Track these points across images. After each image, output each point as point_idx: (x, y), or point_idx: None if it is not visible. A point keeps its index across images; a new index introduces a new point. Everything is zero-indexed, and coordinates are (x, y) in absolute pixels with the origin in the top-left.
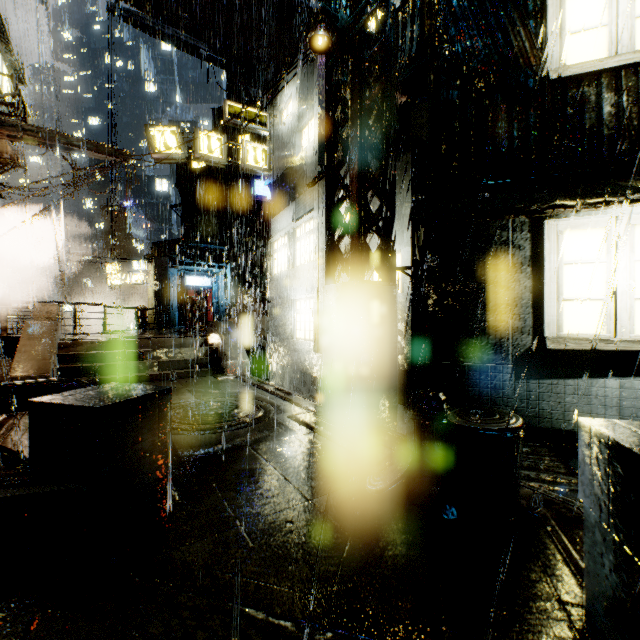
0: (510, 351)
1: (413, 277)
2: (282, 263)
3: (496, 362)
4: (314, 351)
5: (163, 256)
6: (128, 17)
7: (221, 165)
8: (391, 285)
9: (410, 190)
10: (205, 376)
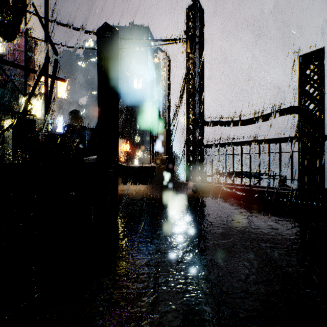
0: None
1: None
2: None
3: None
4: None
5: None
6: None
7: None
8: None
9: None
10: None
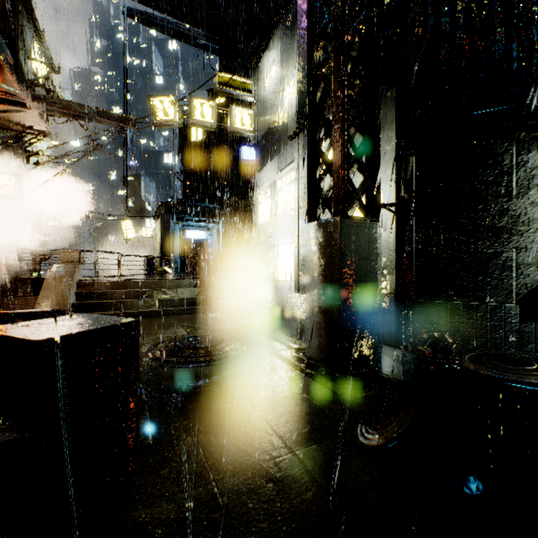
0: (514, 289)
1: (398, 214)
2: (265, 213)
3: (496, 301)
4: (294, 291)
5: (167, 214)
6: (140, 17)
7: (212, 129)
8: (375, 221)
9: (394, 126)
10: (197, 313)
